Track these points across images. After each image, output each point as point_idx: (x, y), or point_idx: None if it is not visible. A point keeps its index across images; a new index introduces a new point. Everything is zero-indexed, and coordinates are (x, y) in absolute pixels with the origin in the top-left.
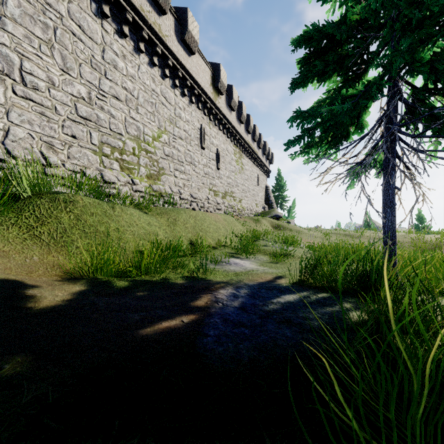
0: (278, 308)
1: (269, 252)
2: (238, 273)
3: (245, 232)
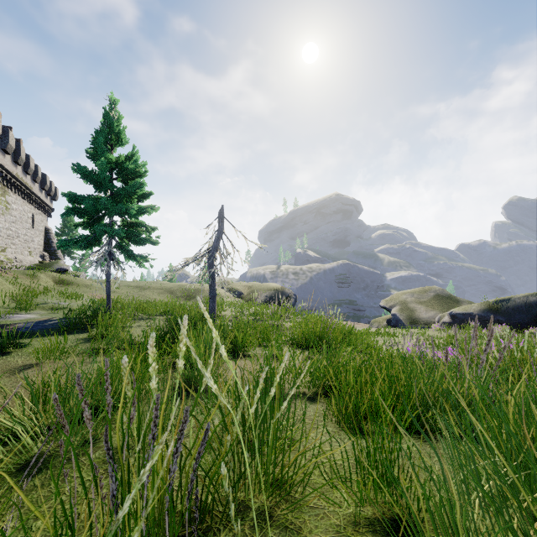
0: (50, 324)
1: (48, 307)
2: (23, 320)
3: (17, 290)
